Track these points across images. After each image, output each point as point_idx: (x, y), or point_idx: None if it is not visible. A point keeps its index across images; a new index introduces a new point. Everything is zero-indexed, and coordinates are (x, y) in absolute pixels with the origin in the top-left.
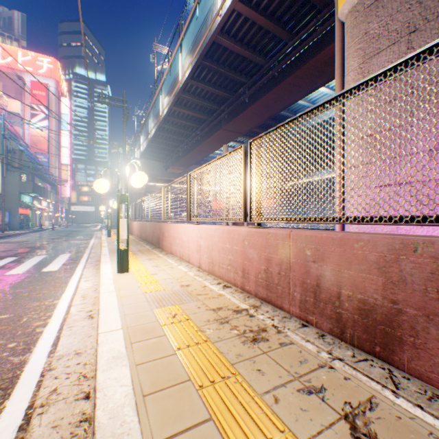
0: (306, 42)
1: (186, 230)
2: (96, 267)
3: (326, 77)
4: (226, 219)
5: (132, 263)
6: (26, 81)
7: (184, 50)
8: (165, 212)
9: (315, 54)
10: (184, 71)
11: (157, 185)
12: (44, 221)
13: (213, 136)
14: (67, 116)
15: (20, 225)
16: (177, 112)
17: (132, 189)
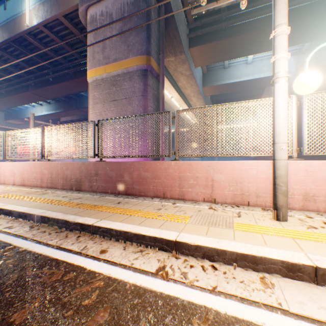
0: None
1: (2, 165)
2: None
3: None
4: (33, 158)
5: None
6: None
7: None
8: None
9: None
10: None
11: None
12: None
13: (21, 95)
14: None
15: None
16: None
17: None
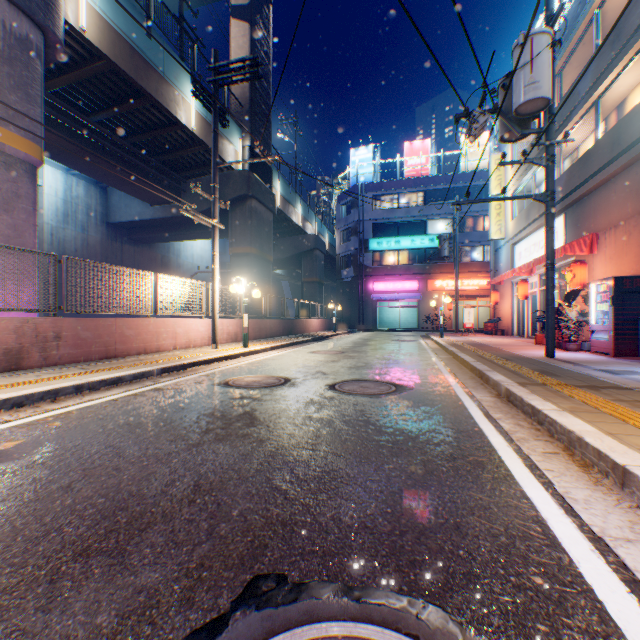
0: None
1: None
2: None
3: None
4: None
5: None
6: None
7: None
8: None
9: None
10: None
11: None
12: None
13: None
14: None
15: None
16: None
17: None
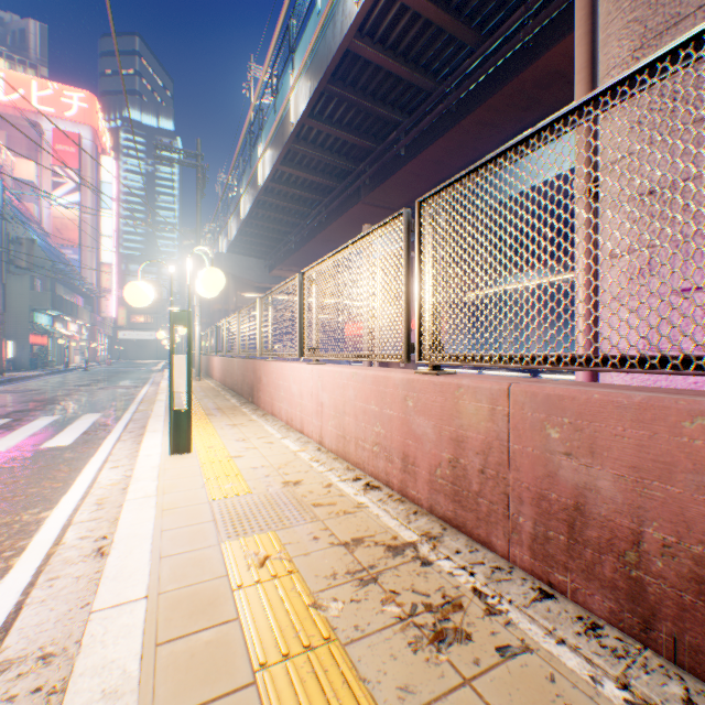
0: (507, 47)
1: (297, 375)
2: (138, 440)
3: (540, 109)
4: (370, 357)
5: (200, 434)
6: (45, 129)
7: (298, 68)
8: (262, 342)
9: (522, 68)
10: (298, 104)
11: (255, 297)
12: (74, 355)
13: (347, 215)
14: (111, 186)
15: (33, 362)
16: (286, 174)
17: (213, 304)
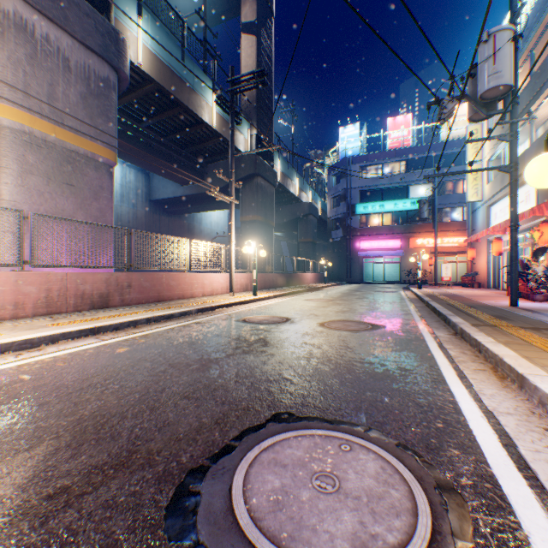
0: None
1: None
2: None
3: None
4: None
5: None
6: None
7: None
8: None
9: None
10: None
11: None
12: None
13: None
14: None
15: None
16: None
17: None
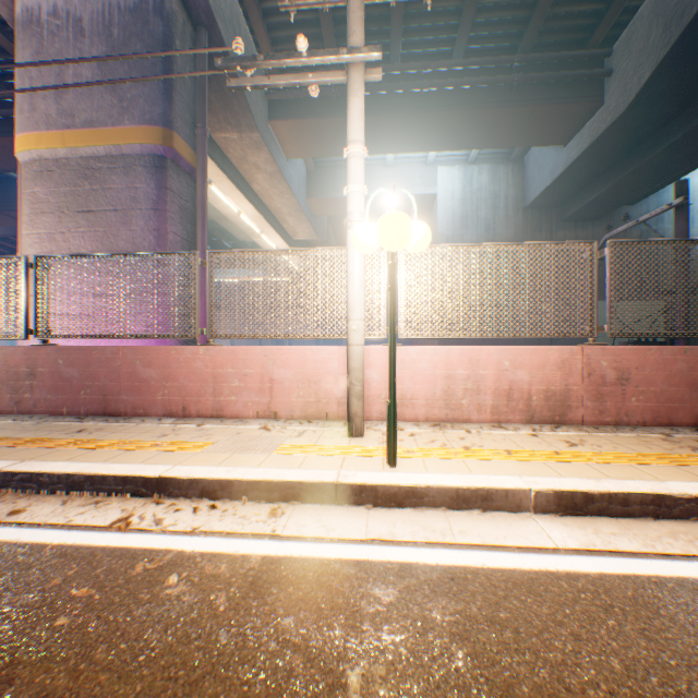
0: None
1: None
2: None
3: None
4: None
5: None
6: None
7: None
8: None
9: None
10: None
11: None
12: None
13: None
14: None
15: None
16: None
17: None
